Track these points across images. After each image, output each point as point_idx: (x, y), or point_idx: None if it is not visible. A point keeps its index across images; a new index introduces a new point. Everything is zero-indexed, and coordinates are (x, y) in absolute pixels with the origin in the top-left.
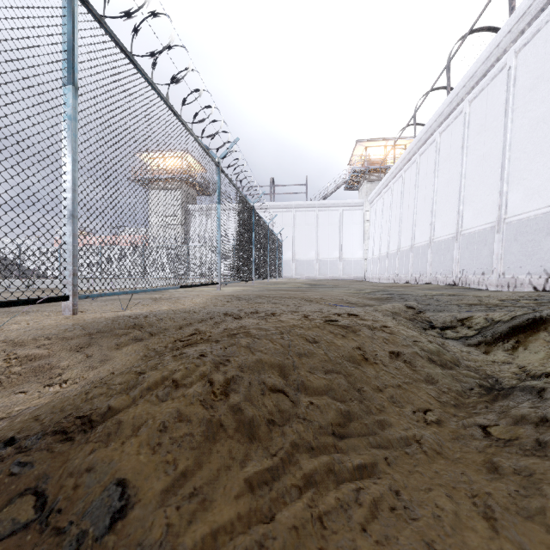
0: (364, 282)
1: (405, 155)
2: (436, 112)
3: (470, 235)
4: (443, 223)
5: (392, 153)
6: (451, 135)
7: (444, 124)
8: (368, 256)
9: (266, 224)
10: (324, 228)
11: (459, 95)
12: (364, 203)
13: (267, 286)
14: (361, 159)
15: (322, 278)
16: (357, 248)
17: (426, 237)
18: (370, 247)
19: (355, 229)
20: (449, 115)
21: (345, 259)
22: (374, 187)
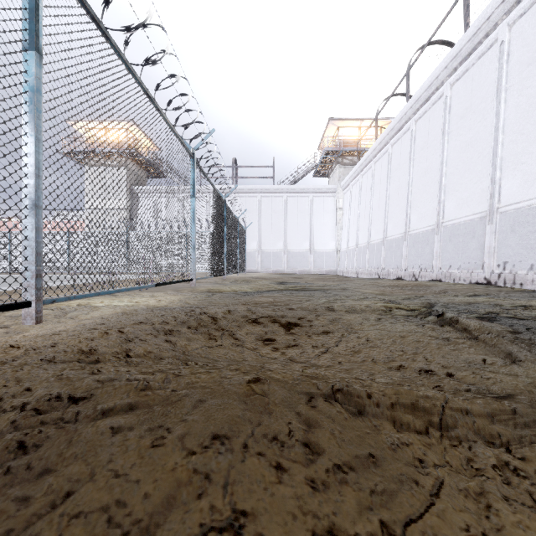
0: (339, 276)
1: (394, 123)
2: (449, 54)
3: (519, 211)
4: (459, 201)
5: (365, 136)
6: (472, 81)
7: (460, 69)
8: (341, 248)
9: (222, 197)
10: (293, 216)
11: (492, 19)
12: (337, 189)
13: (219, 288)
14: (334, 139)
15: (291, 272)
16: (328, 239)
17: (430, 221)
18: (344, 238)
19: (327, 218)
20: (468, 55)
21: (316, 251)
22: (347, 172)
